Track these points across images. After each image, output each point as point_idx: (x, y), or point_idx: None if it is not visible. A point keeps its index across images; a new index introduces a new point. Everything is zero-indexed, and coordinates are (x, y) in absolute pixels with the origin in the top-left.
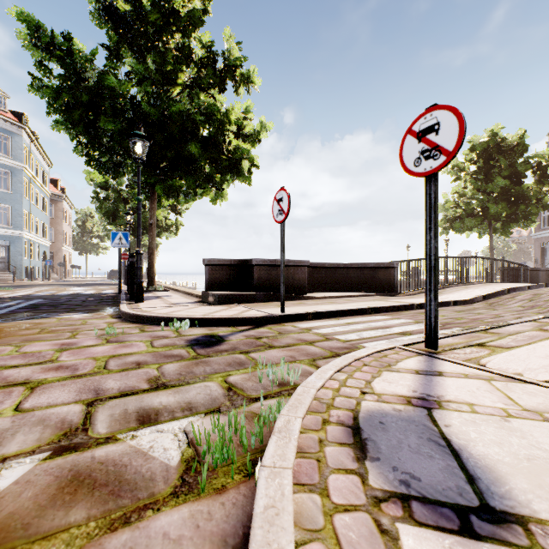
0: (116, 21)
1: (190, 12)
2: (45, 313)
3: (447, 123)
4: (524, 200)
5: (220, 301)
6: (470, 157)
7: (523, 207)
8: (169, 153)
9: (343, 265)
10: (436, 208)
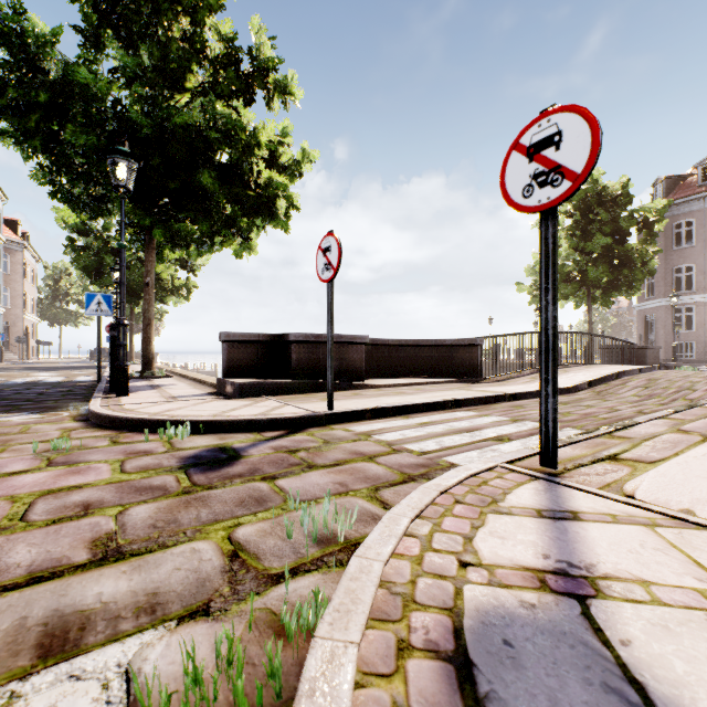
0: None
1: None
2: None
3: (573, 132)
4: (628, 263)
5: (241, 393)
6: (565, 208)
7: (627, 271)
8: (172, 184)
9: (412, 342)
10: (555, 259)
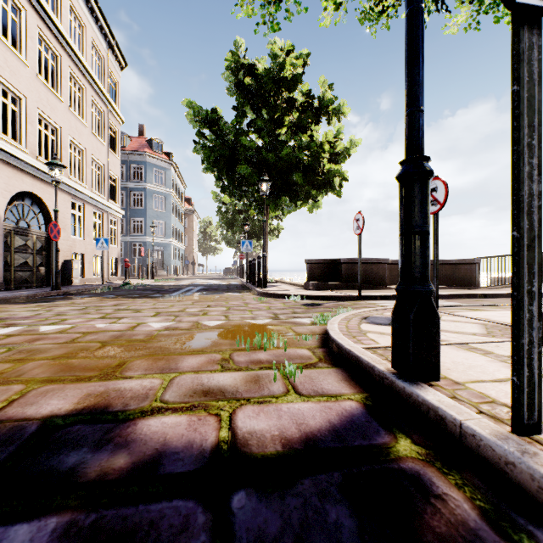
0: (242, 90)
1: (294, 77)
2: (216, 292)
3: (440, 188)
4: None
5: (317, 288)
6: None
7: None
8: (279, 182)
9: None
10: (437, 232)
